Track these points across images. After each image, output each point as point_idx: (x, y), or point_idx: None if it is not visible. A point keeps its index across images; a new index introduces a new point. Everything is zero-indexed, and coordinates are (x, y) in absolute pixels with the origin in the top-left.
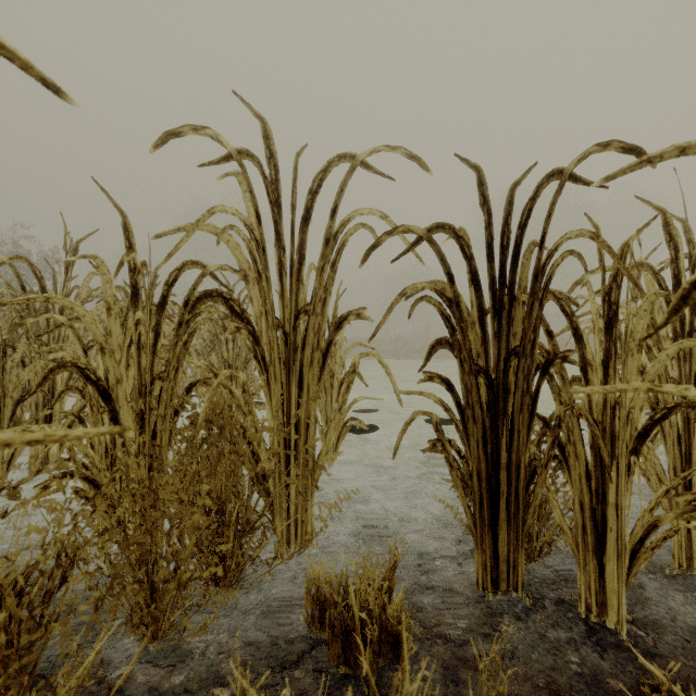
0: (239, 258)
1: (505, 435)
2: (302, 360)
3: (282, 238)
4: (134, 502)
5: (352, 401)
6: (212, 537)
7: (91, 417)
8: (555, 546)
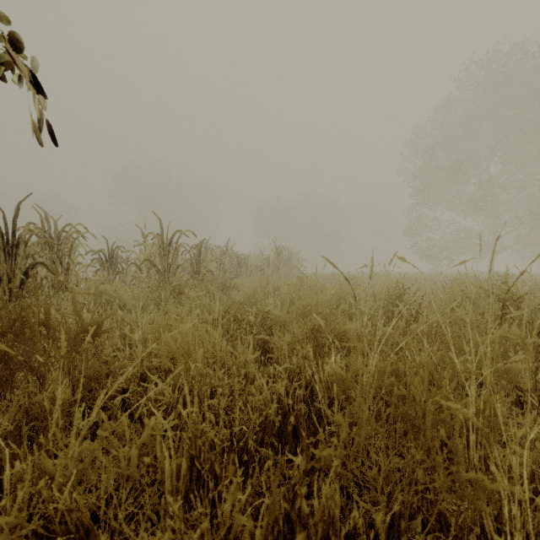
0: None
1: None
2: None
3: None
4: None
5: None
6: None
7: None
8: None
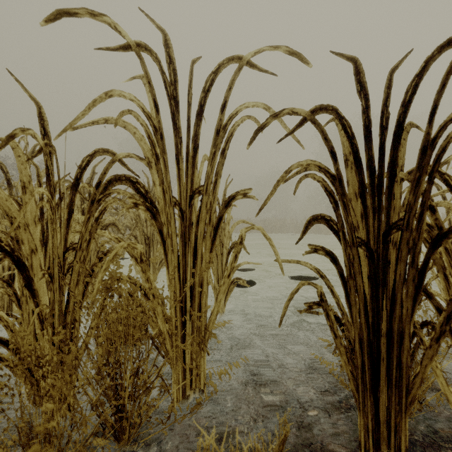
0: (144, 147)
1: (385, 304)
2: (197, 233)
3: (179, 130)
4: (25, 374)
5: (237, 265)
6: (112, 396)
7: (19, 281)
8: (426, 404)
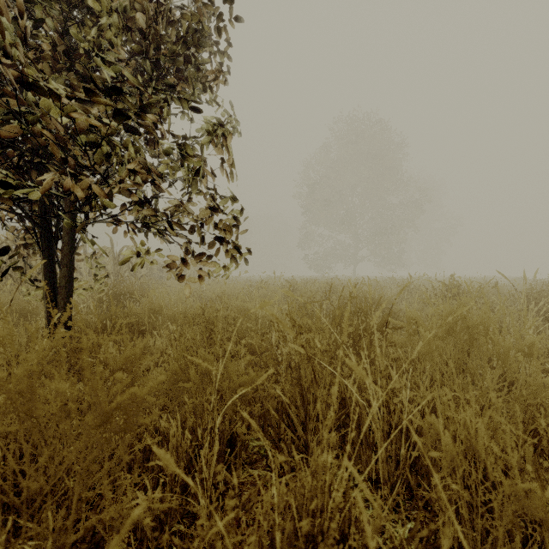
0: None
1: None
2: None
3: None
4: None
5: None
6: None
7: None
8: None
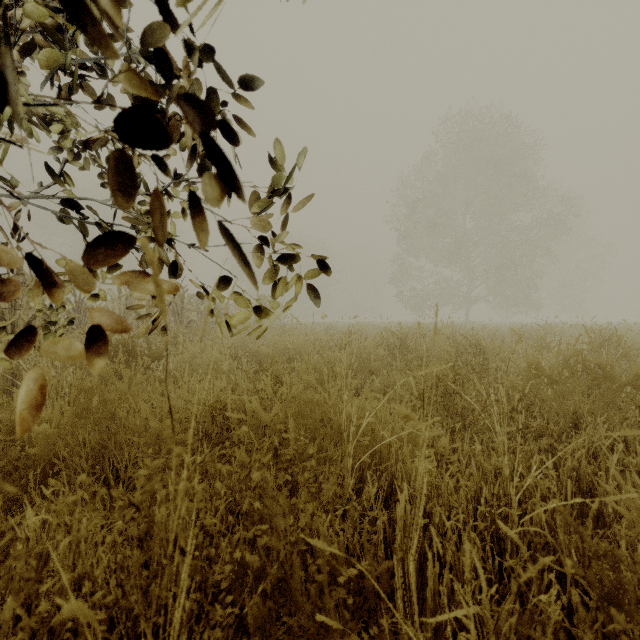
0: None
1: None
2: None
3: None
4: None
5: None
6: None
7: None
8: None
